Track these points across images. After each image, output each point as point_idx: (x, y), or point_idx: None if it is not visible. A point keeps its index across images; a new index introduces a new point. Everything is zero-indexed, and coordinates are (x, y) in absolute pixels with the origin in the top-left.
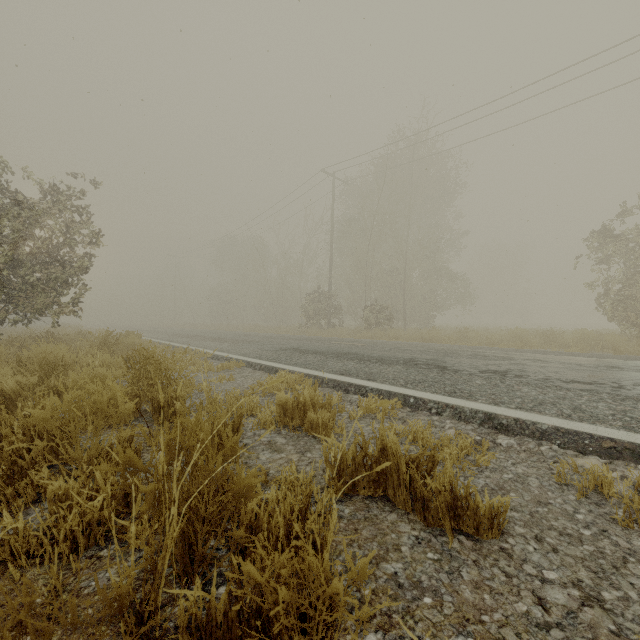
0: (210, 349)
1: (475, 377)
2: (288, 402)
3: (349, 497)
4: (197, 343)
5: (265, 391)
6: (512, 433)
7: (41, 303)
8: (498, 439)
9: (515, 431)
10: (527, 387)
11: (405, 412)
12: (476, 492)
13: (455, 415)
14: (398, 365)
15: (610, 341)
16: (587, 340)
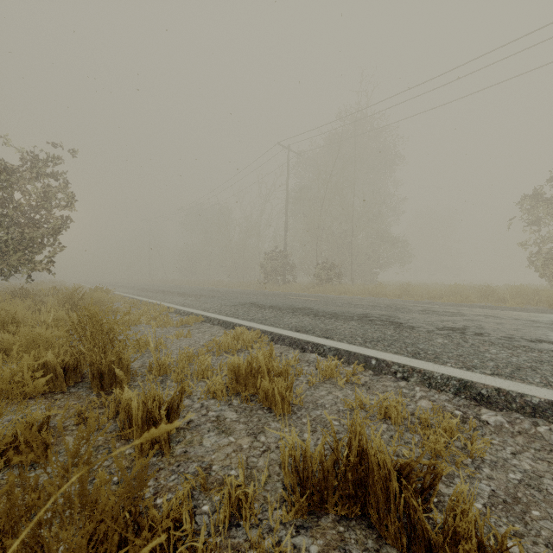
0: (174, 304)
1: (434, 335)
2: (241, 367)
3: (315, 518)
4: (163, 298)
5: (220, 349)
6: (496, 406)
7: (15, 261)
8: (482, 415)
9: (499, 404)
10: (494, 347)
11: (367, 375)
12: (521, 548)
13: (424, 381)
14: (353, 321)
15: (545, 296)
16: (522, 295)
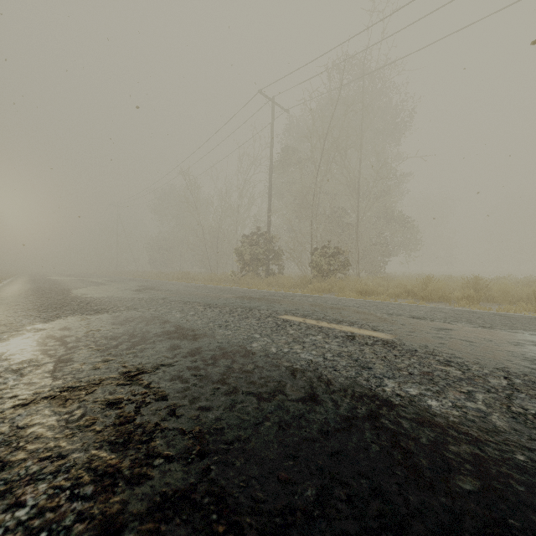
0: None
1: None
2: None
3: None
4: None
5: None
6: None
7: None
8: None
9: None
10: None
11: None
12: None
13: None
14: None
15: None
16: None
